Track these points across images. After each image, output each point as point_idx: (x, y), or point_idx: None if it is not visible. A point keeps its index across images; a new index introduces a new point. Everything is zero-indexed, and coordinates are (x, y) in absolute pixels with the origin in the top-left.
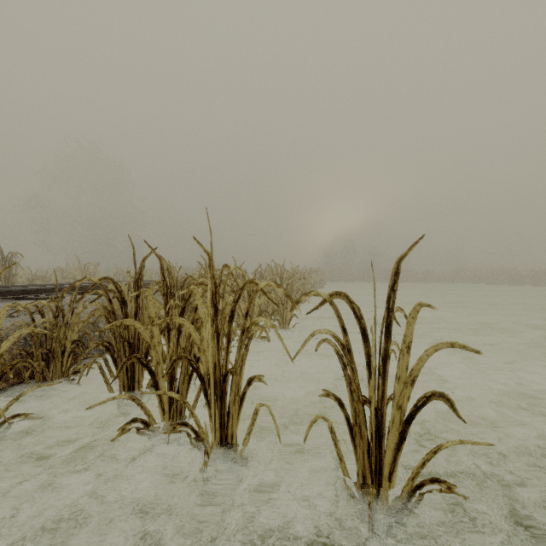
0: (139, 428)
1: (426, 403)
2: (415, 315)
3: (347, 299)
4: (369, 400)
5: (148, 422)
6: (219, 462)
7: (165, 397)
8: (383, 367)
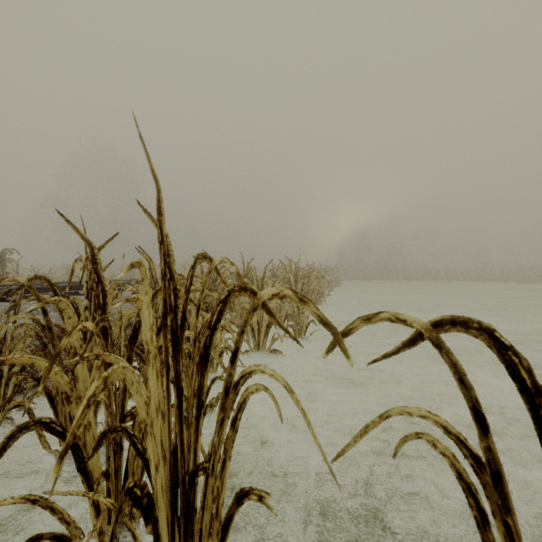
0: None
1: None
2: None
3: (490, 336)
4: None
5: (66, 535)
6: None
7: (101, 485)
8: None
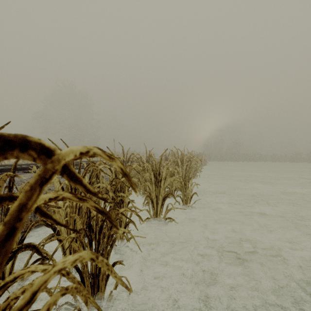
0: None
1: None
2: None
3: None
4: None
5: None
6: None
7: None
8: None
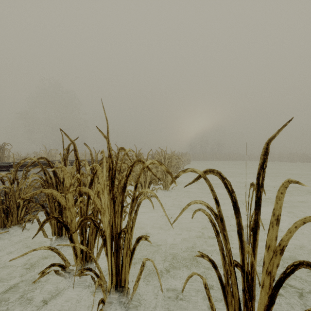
0: (56, 270)
1: (294, 271)
2: (284, 190)
3: (220, 175)
4: (240, 264)
5: (64, 265)
6: (115, 300)
7: None
8: (253, 236)
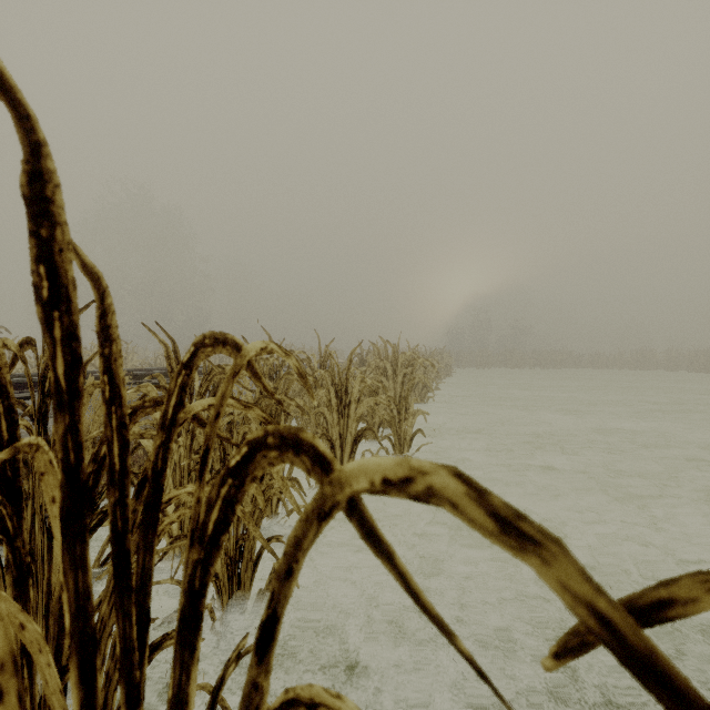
0: None
1: None
2: None
3: None
4: None
5: None
6: None
7: None
8: None
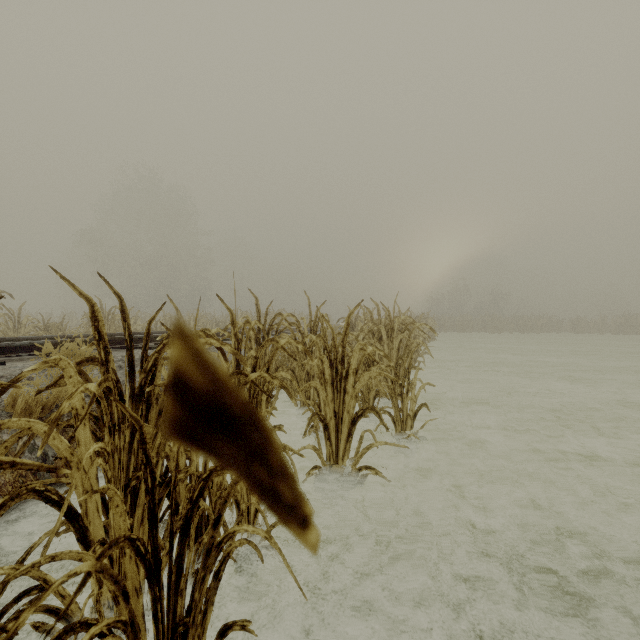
0: None
1: None
2: None
3: None
4: None
5: None
6: None
7: None
8: None
